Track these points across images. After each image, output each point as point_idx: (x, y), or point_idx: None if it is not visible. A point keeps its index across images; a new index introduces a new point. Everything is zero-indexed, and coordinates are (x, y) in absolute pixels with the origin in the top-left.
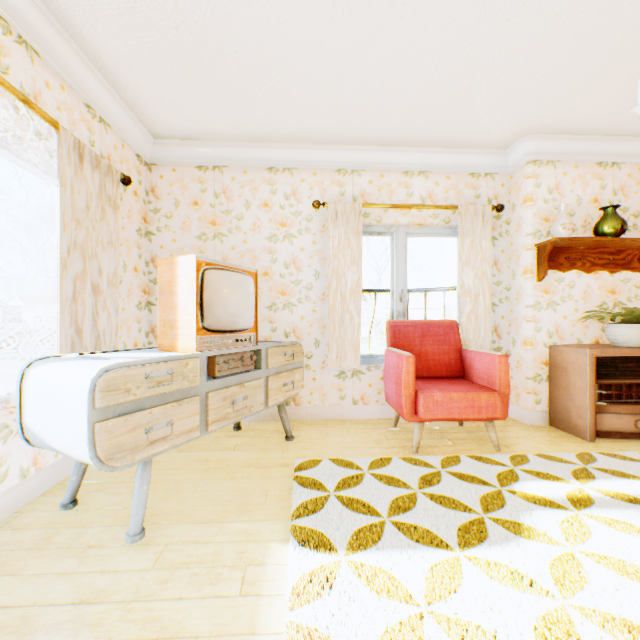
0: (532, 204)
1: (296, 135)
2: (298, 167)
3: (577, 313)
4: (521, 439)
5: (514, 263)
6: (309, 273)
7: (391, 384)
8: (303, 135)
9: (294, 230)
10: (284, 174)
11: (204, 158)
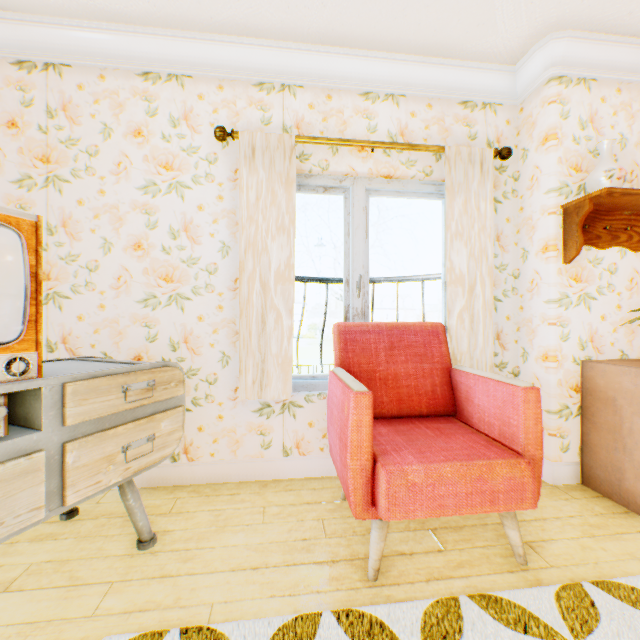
0: (557, 143)
1: (180, 8)
2: (193, 74)
3: (621, 312)
4: (553, 524)
5: (526, 237)
6: (212, 246)
7: (334, 436)
8: (192, 9)
9: (187, 176)
10: (170, 84)
11: (25, 46)
